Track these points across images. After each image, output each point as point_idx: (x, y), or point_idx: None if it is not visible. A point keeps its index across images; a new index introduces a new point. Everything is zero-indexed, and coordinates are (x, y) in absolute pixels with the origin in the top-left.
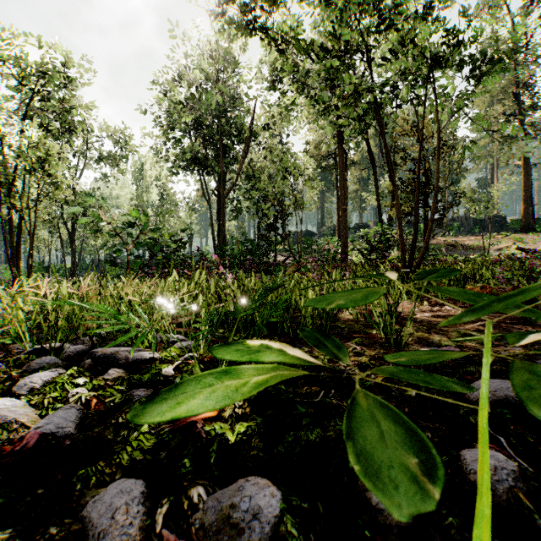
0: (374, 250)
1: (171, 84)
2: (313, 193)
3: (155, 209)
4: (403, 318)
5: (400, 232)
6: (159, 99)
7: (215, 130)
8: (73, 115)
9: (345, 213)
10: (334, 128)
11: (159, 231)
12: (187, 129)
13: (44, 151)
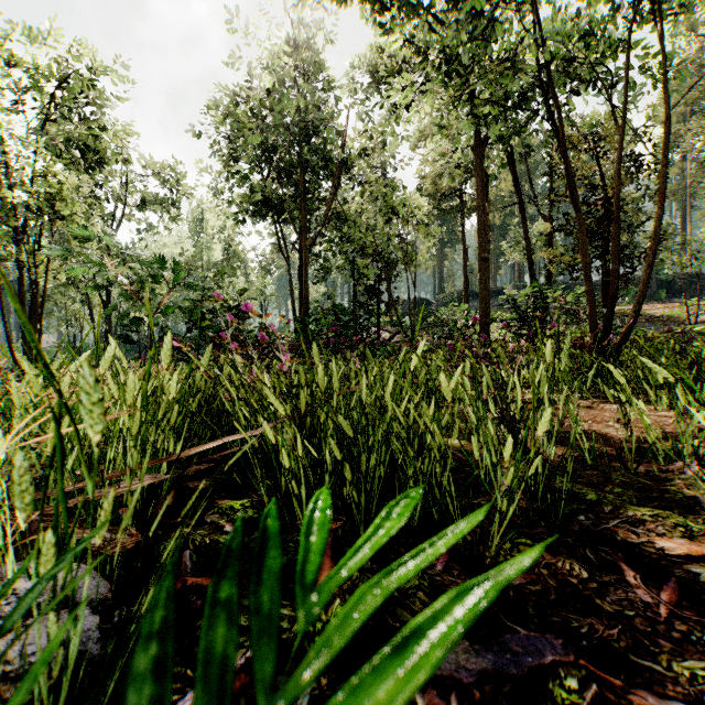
0: (527, 321)
1: (233, 93)
2: (431, 242)
3: (212, 266)
4: (699, 457)
5: (588, 287)
6: (219, 117)
7: (296, 160)
8: (107, 144)
9: (485, 264)
10: (474, 125)
11: (199, 288)
12: (257, 160)
13: (54, 184)
